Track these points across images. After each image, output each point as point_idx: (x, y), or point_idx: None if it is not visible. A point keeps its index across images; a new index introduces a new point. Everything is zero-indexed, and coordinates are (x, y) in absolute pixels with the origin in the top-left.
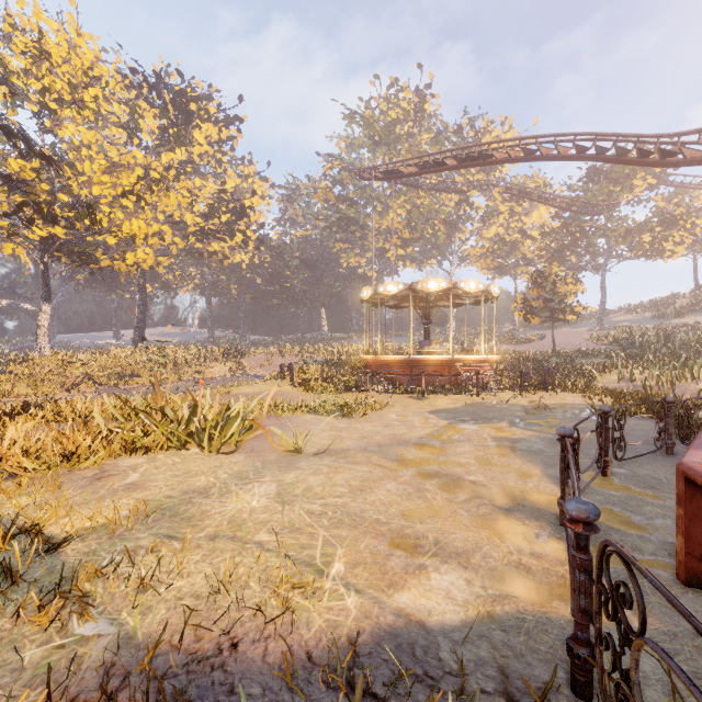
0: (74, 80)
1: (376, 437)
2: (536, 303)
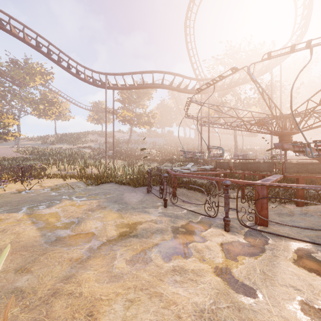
0: None
1: None
2: None
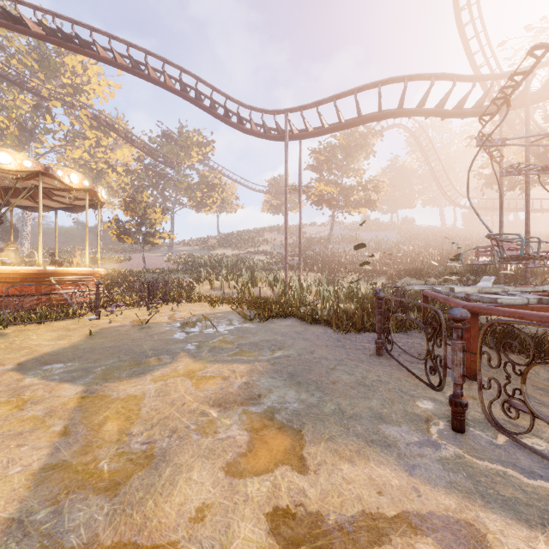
0: None
1: None
2: (131, 225)
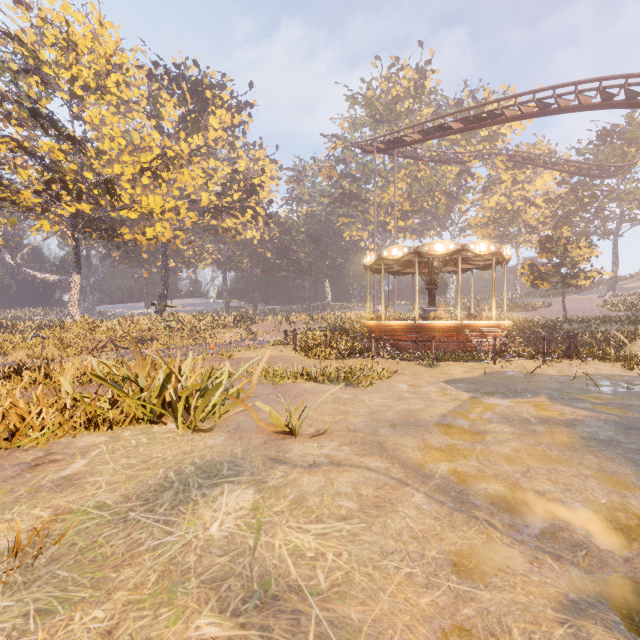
0: (98, 68)
1: (388, 412)
2: (546, 268)
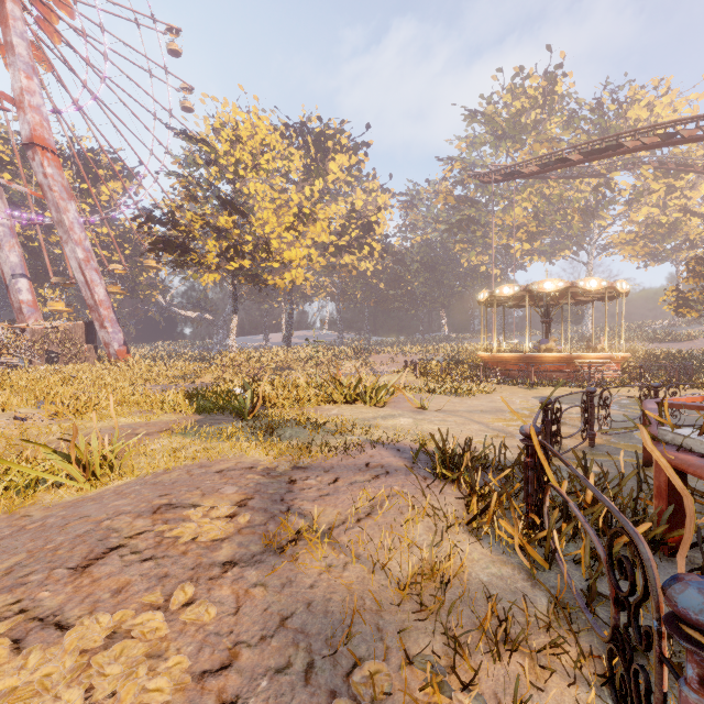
0: (254, 151)
1: (480, 407)
2: (692, 294)
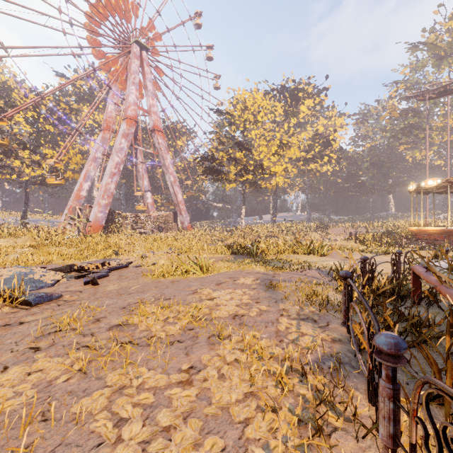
0: (254, 113)
1: (389, 260)
2: None
